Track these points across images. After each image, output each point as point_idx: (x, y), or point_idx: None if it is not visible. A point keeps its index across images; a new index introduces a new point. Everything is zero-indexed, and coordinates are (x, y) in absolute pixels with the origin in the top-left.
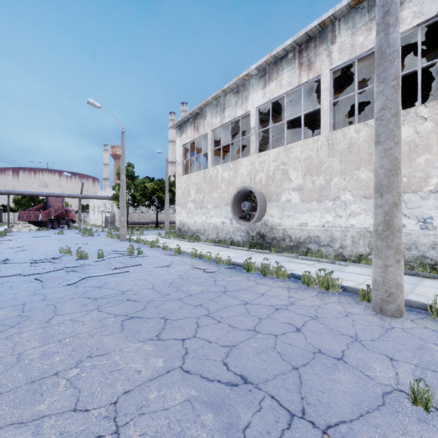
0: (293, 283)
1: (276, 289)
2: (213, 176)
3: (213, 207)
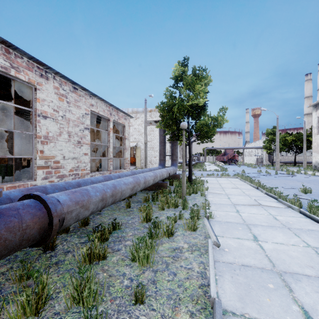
0: None
1: None
2: None
3: None
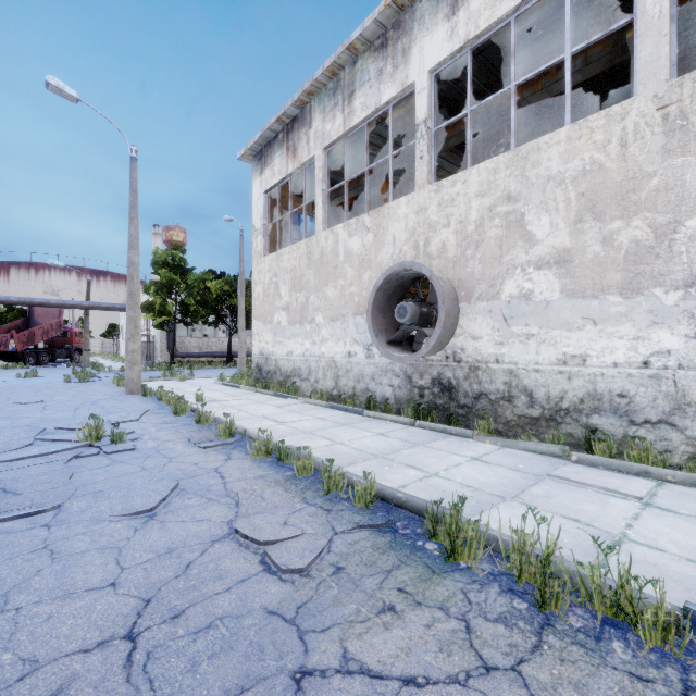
0: None
1: None
2: (326, 251)
3: (326, 320)
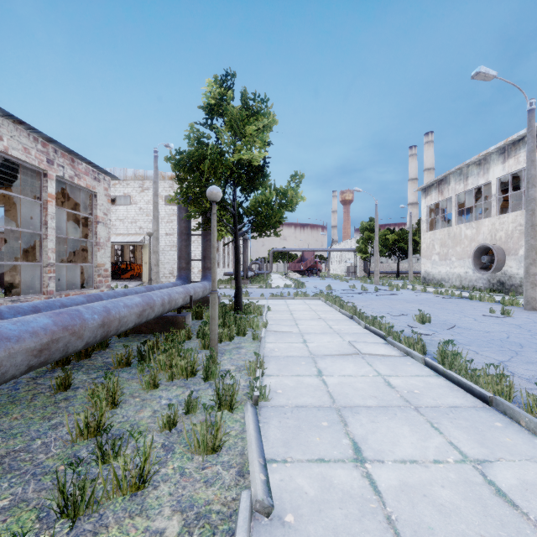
0: (495, 304)
1: (480, 304)
2: (456, 234)
3: (456, 259)
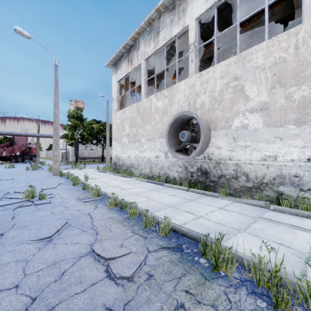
0: None
1: None
2: (146, 108)
3: (146, 140)
